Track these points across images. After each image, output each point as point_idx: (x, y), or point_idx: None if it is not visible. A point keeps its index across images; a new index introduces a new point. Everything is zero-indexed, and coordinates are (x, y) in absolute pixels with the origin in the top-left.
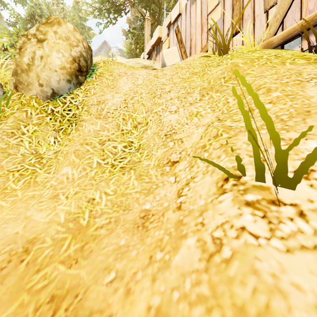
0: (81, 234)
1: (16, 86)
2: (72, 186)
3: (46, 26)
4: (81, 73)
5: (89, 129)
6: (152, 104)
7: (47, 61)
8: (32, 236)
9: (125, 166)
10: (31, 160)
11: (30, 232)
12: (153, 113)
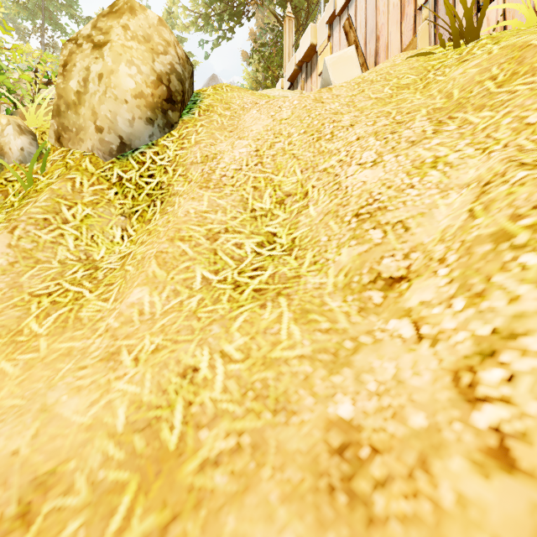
0: (162, 477)
1: (58, 136)
2: (148, 333)
3: (109, 19)
4: (172, 104)
5: (186, 208)
6: (314, 154)
7: (110, 83)
8: (47, 466)
9: (265, 288)
10: (76, 272)
11: (44, 453)
12: (319, 171)
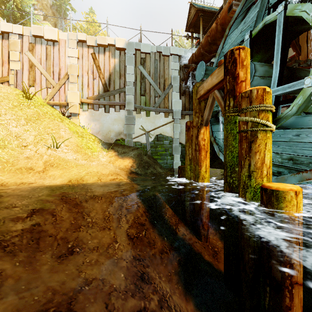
0: (8, 163)
1: None
2: None
3: None
4: None
5: None
6: None
7: None
8: None
9: (0, 147)
10: None
11: None
12: None
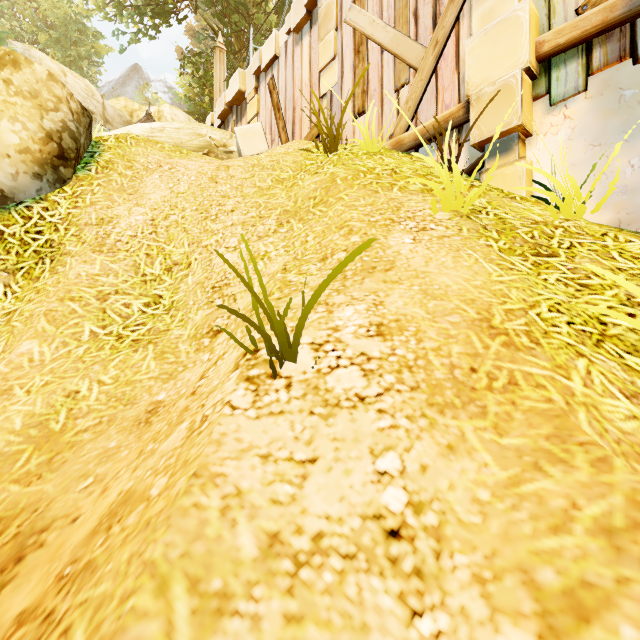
0: (51, 442)
1: None
2: (39, 374)
3: None
4: (65, 161)
5: (78, 271)
6: (201, 231)
7: None
8: None
9: (141, 338)
10: None
11: None
12: (202, 247)
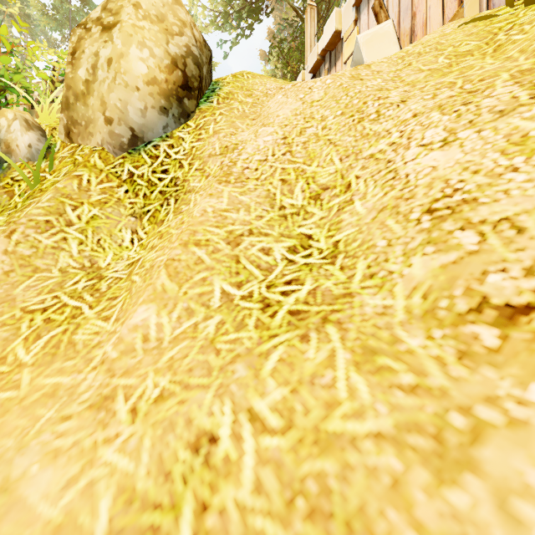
0: None
1: (68, 131)
2: (152, 369)
3: None
4: (188, 91)
5: (203, 206)
6: (356, 138)
7: (120, 68)
8: None
9: (304, 310)
10: (77, 282)
11: None
12: (363, 158)
